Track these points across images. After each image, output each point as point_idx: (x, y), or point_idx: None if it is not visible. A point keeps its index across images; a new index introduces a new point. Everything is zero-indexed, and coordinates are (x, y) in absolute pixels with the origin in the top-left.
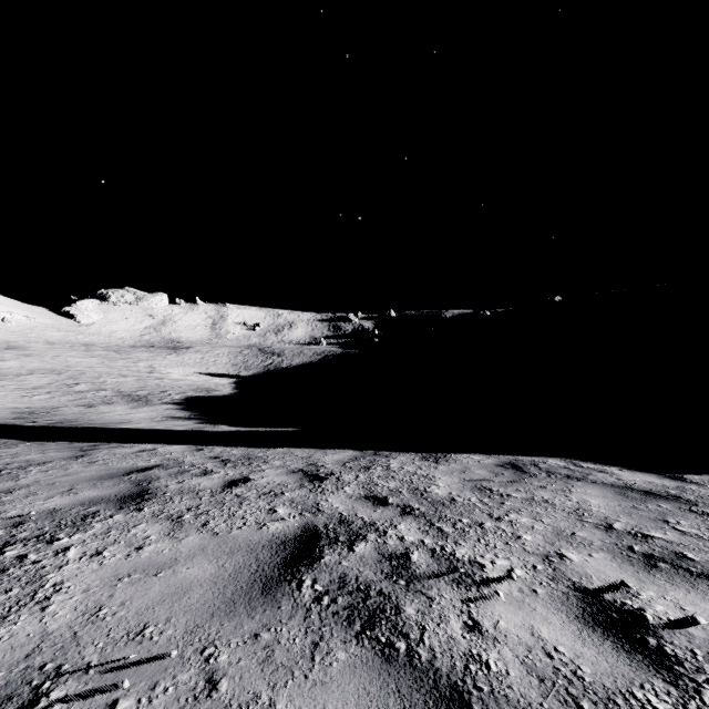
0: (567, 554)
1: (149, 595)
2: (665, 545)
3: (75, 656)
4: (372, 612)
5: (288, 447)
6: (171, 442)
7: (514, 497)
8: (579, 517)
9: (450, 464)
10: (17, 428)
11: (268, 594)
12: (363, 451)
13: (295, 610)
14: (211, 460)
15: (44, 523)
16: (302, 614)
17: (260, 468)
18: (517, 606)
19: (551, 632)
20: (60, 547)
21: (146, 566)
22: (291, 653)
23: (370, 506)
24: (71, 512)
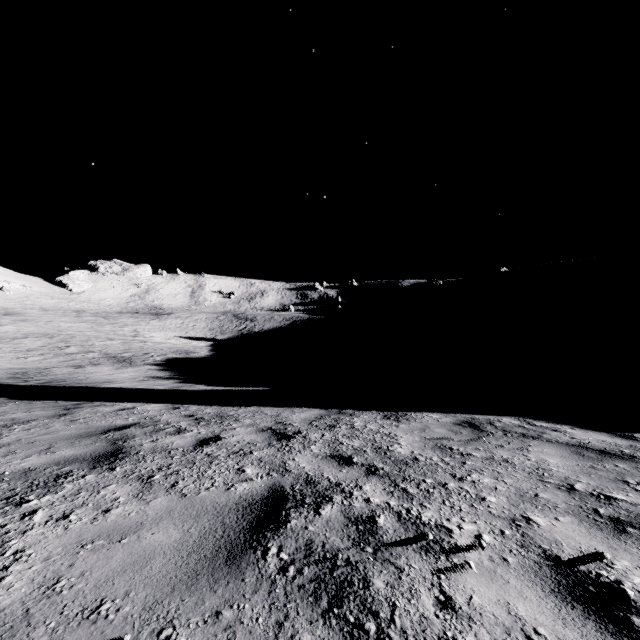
0: (533, 517)
1: (110, 564)
2: (629, 508)
3: (23, 639)
4: (340, 585)
5: (258, 405)
6: (150, 401)
7: (474, 457)
8: (540, 478)
9: (410, 423)
10: (9, 387)
11: (232, 563)
12: (329, 409)
13: (259, 583)
14: (185, 418)
15: (17, 483)
16: (267, 587)
17: (231, 426)
18: (490, 578)
19: (528, 609)
20: (27, 510)
21: (111, 531)
22: (254, 635)
23: (336, 466)
24: (45, 472)
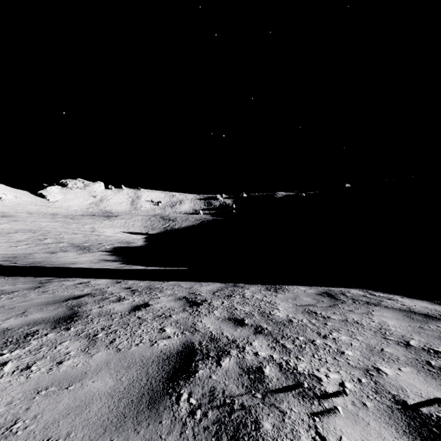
0: (382, 368)
1: (57, 408)
2: None
3: None
4: (236, 426)
5: (177, 280)
6: (100, 277)
7: (333, 319)
8: (383, 336)
9: (285, 293)
10: (3, 267)
11: (153, 407)
12: (227, 283)
13: (173, 425)
14: (124, 290)
15: None
16: (179, 429)
17: (157, 296)
18: (354, 420)
19: None
20: (0, 362)
21: (62, 379)
22: None
23: (232, 326)
24: (18, 331)
